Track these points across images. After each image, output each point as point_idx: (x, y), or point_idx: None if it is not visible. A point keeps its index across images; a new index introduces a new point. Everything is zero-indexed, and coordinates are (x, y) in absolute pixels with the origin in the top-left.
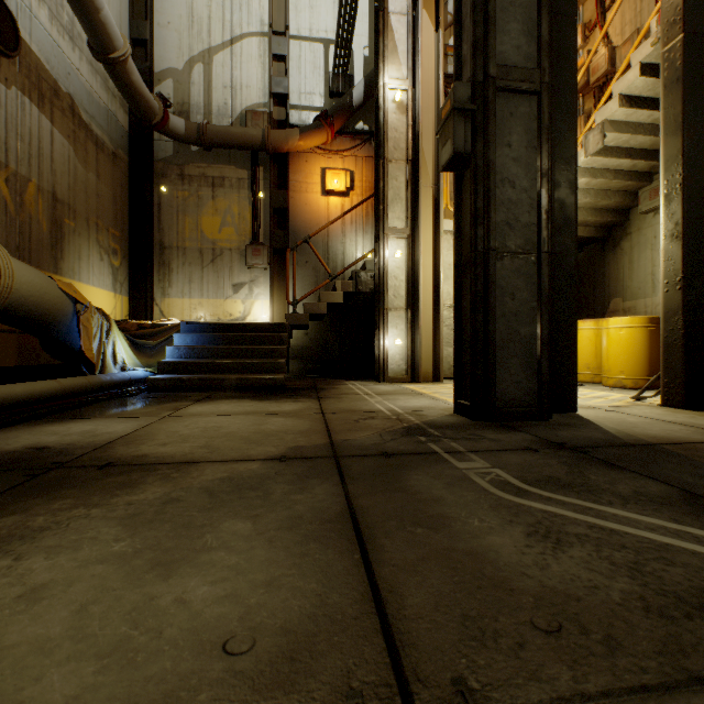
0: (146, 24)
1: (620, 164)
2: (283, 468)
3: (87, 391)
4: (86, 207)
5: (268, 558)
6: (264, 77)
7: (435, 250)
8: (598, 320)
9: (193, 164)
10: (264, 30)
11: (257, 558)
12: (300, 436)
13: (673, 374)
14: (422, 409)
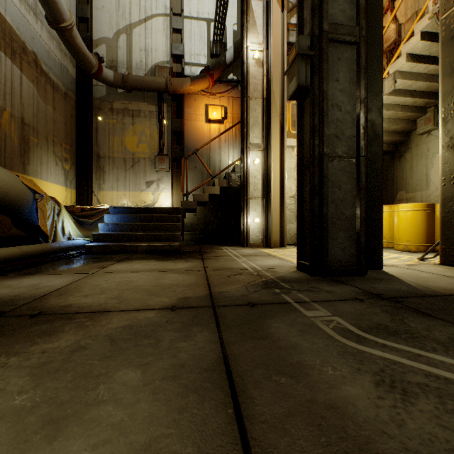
0: (88, 7)
1: (405, 101)
2: (172, 316)
3: (41, 254)
4: (45, 129)
5: (151, 413)
6: (167, 44)
7: (281, 158)
8: (391, 206)
9: (119, 101)
10: (167, 12)
11: (141, 413)
12: (188, 288)
13: (449, 242)
14: (275, 267)
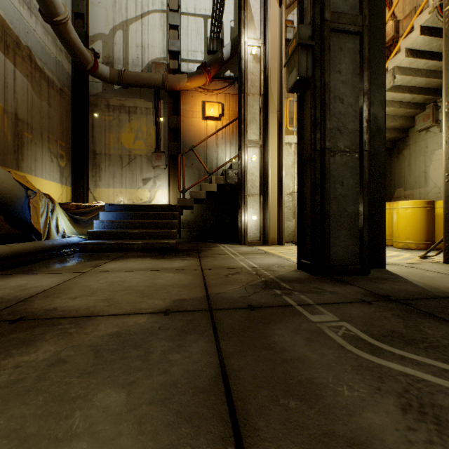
0: (84, 3)
1: (404, 97)
2: (166, 322)
3: (33, 252)
4: (40, 125)
5: None
6: (164, 40)
7: (279, 155)
8: (390, 203)
9: (115, 98)
10: (164, 8)
11: None
12: (183, 289)
13: None
14: (274, 266)
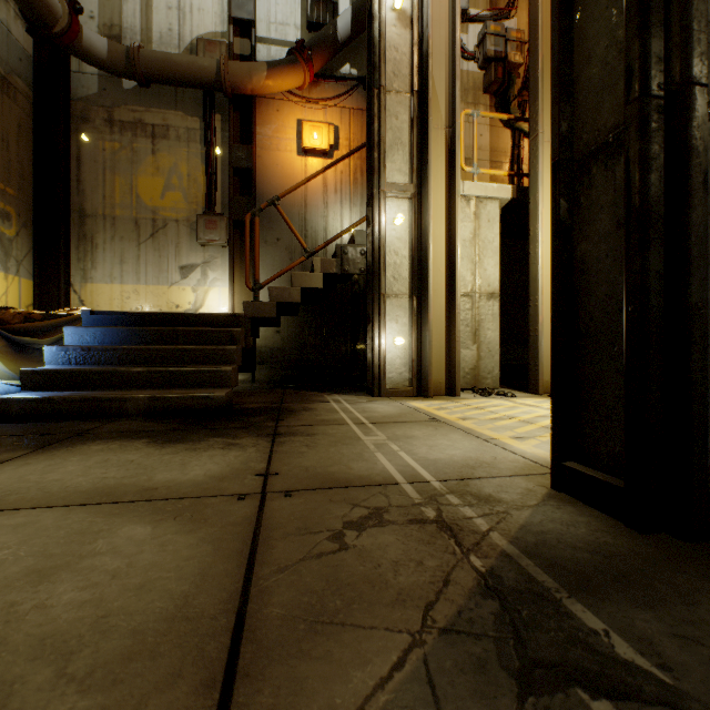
0: None
1: None
2: None
3: None
4: None
5: None
6: None
7: (448, 215)
8: None
9: (125, 106)
10: None
11: None
12: None
13: None
14: (476, 473)
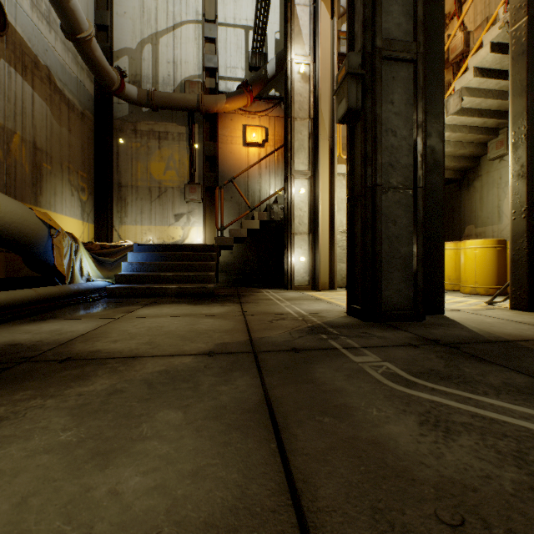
0: (108, 14)
1: (474, 121)
2: (211, 361)
3: (58, 297)
4: (60, 154)
5: (195, 447)
6: (199, 55)
7: (330, 188)
8: (457, 242)
9: (143, 122)
10: (199, 18)
11: (186, 447)
12: (226, 334)
13: (519, 284)
14: (322, 312)
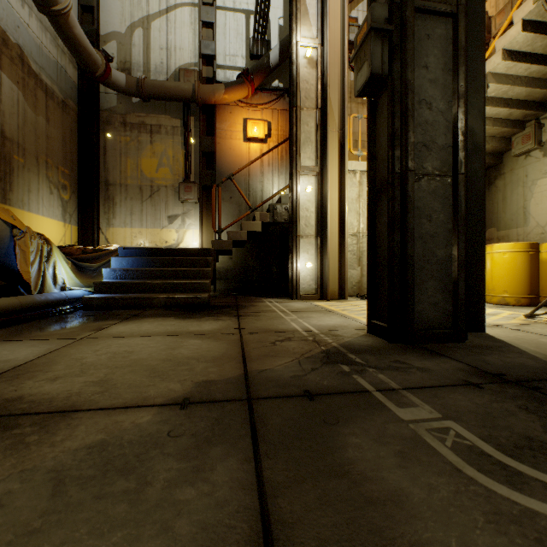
0: None
1: (499, 113)
2: (180, 421)
3: (18, 310)
4: (35, 146)
5: None
6: (195, 41)
7: (340, 185)
8: None
9: (133, 113)
10: (195, 1)
11: None
12: (213, 364)
13: None
14: (336, 328)
